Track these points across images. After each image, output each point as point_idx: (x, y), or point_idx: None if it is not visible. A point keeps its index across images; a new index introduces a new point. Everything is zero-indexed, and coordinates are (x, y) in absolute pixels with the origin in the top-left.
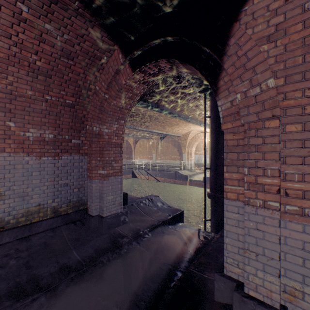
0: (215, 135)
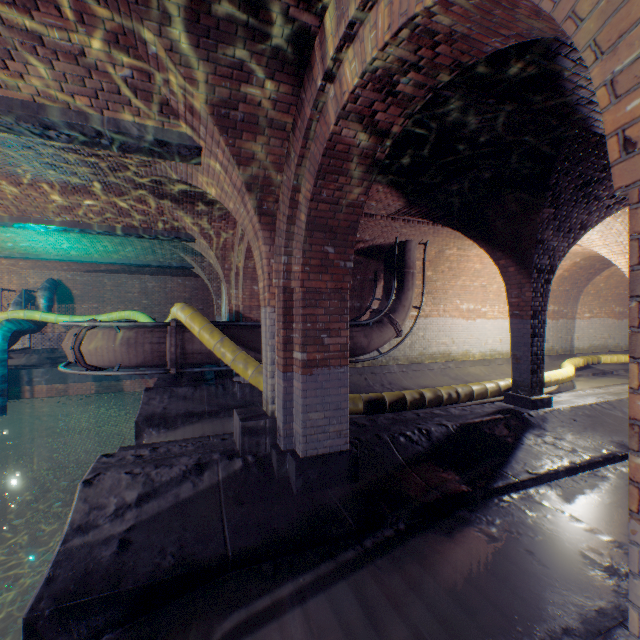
0: None
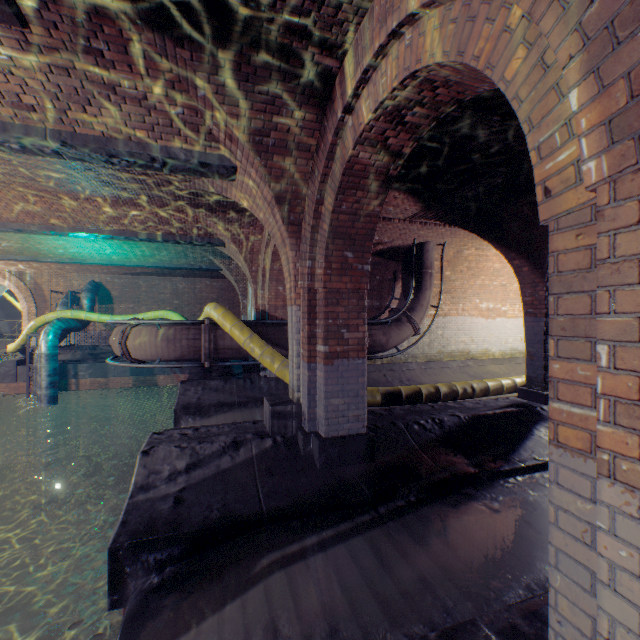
0: None
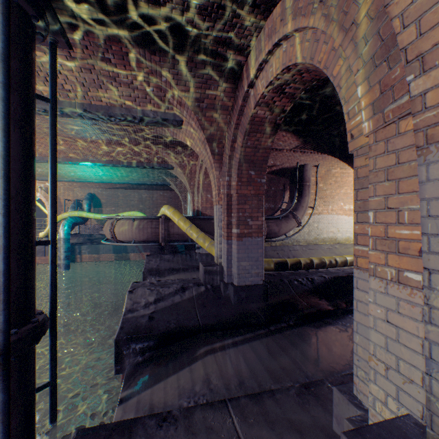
0: (25, 138)
